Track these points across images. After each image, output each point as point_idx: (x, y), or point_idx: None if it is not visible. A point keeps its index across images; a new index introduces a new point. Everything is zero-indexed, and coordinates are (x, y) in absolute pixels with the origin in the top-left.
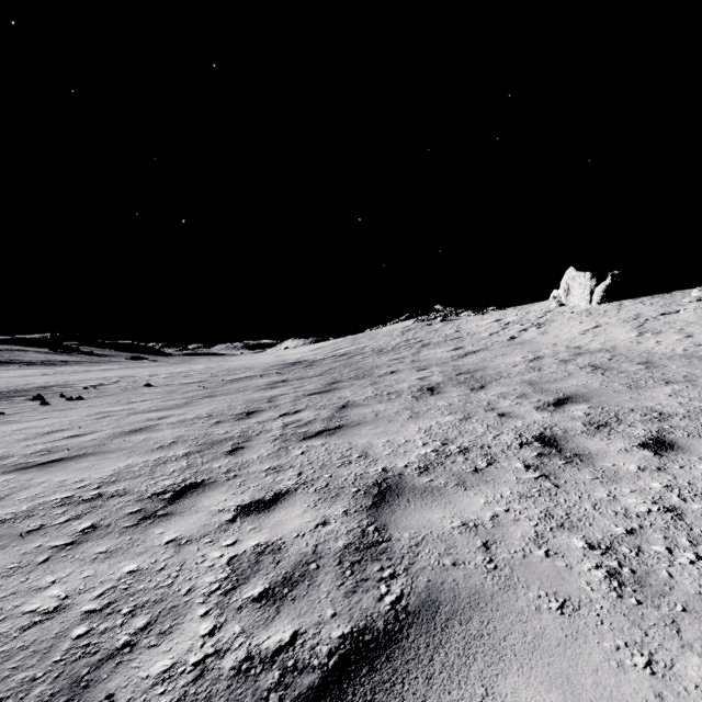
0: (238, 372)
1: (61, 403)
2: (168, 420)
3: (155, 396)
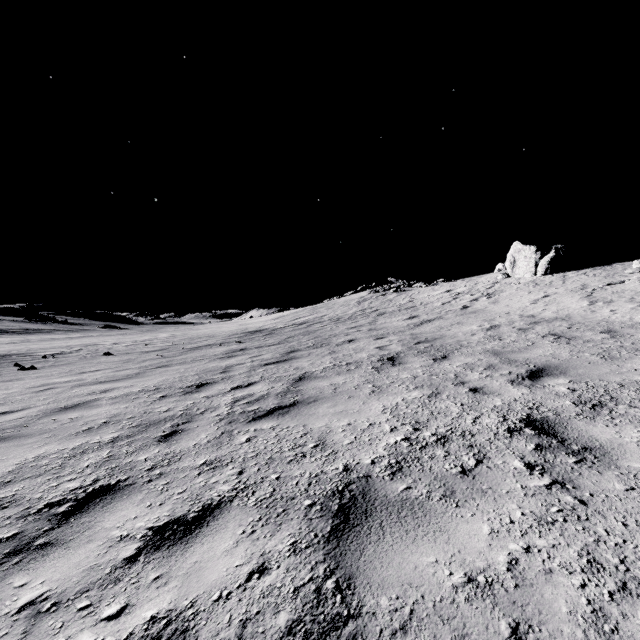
0: (200, 340)
1: (12, 373)
2: (111, 394)
3: (109, 365)
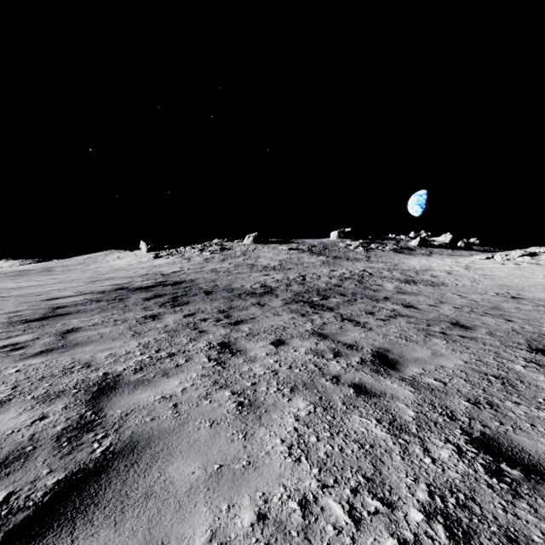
0: None
1: None
2: None
3: None
